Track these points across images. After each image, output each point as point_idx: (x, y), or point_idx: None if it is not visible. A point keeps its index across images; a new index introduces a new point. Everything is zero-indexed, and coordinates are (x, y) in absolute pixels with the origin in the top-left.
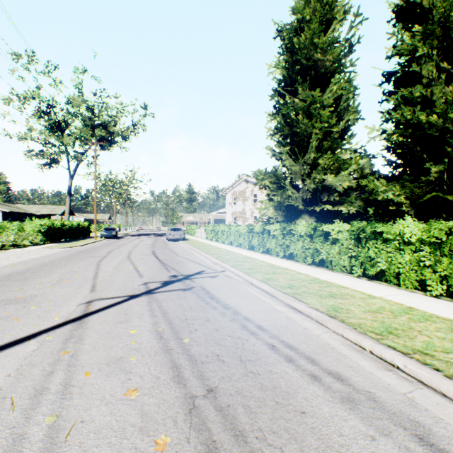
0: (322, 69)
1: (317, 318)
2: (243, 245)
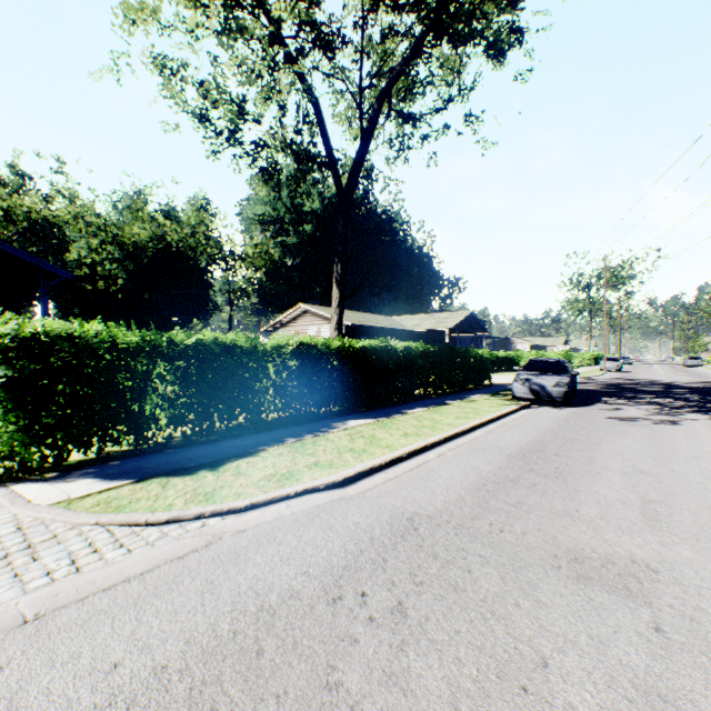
0: None
1: None
2: None
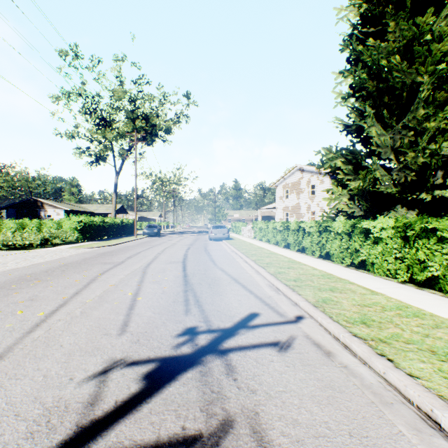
0: None
1: None
2: (310, 251)
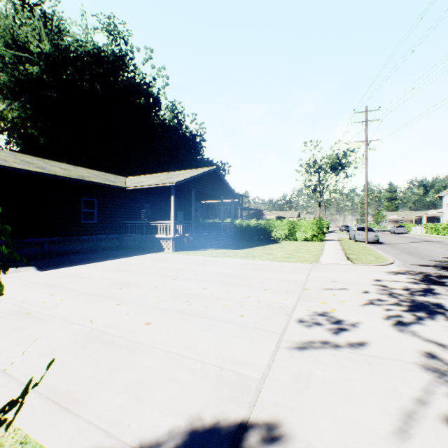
0: None
1: None
2: None
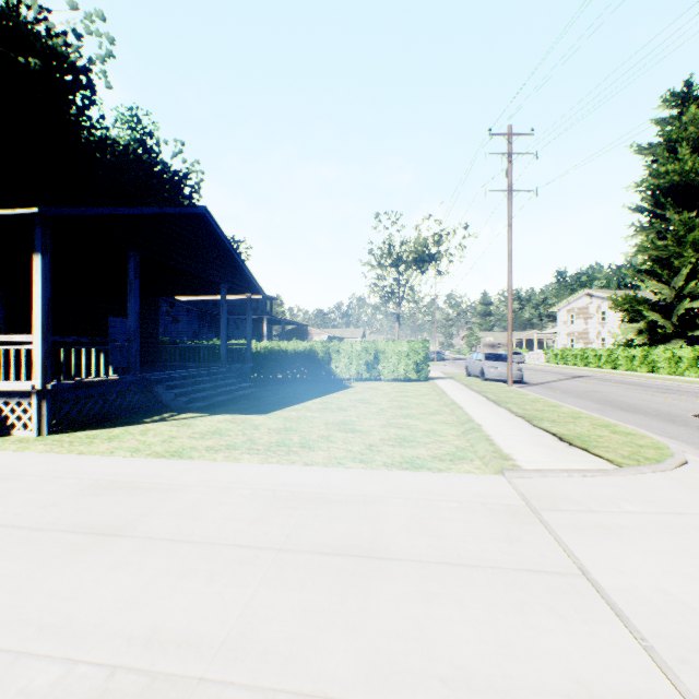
0: (696, 188)
1: (659, 382)
2: (603, 366)
